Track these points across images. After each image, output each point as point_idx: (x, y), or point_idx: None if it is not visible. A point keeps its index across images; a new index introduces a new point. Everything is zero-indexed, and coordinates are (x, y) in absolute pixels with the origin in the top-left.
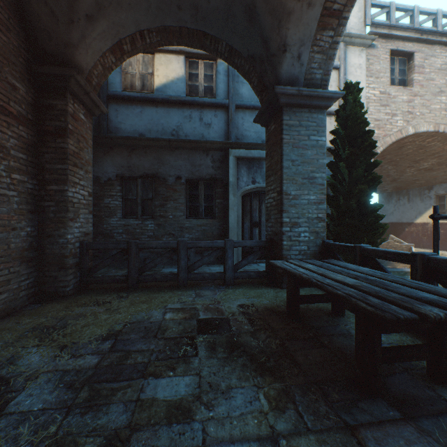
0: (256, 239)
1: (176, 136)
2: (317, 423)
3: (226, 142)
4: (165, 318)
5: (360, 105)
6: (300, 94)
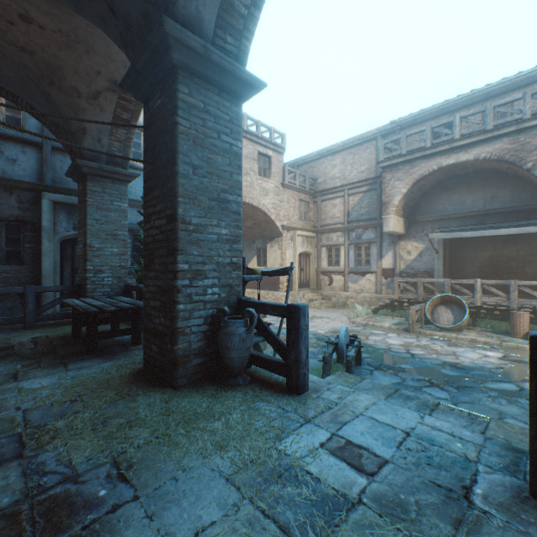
0: None
1: None
2: (48, 365)
3: (39, 184)
4: None
5: None
6: (102, 169)
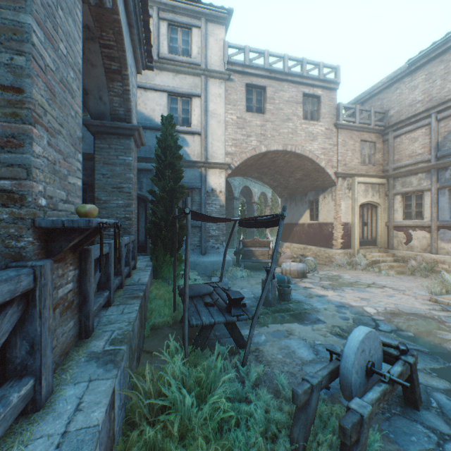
0: None
1: None
2: None
3: None
4: None
5: (170, 133)
6: (105, 125)
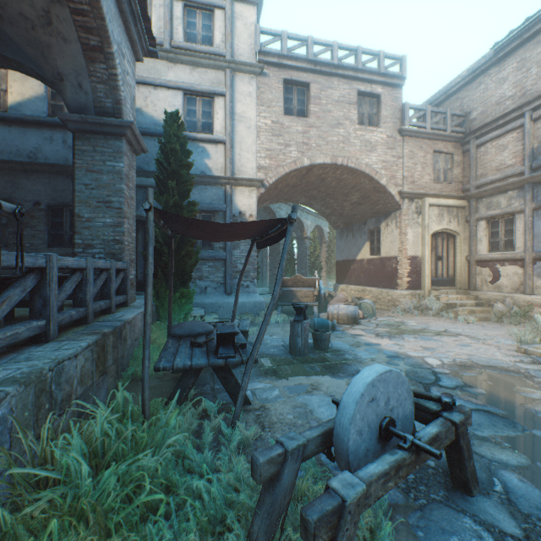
0: None
1: (34, 159)
2: None
3: None
4: None
5: (176, 134)
6: (86, 121)
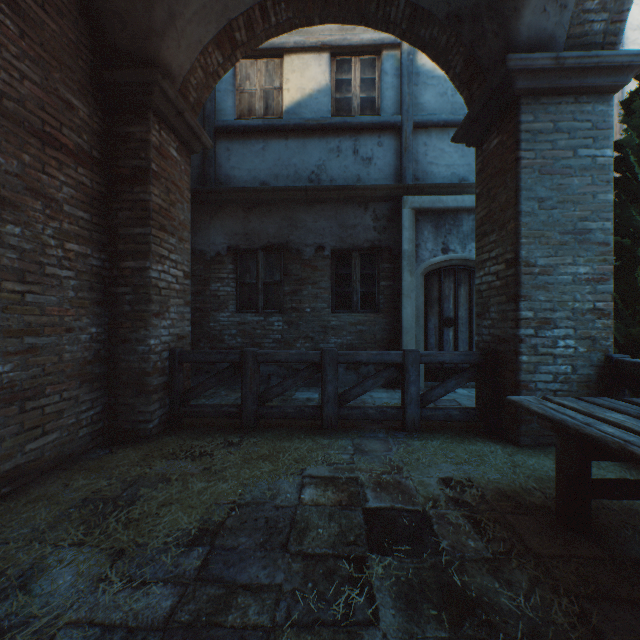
0: (449, 347)
1: (316, 182)
2: None
3: (398, 186)
4: (303, 499)
5: None
6: (560, 66)
